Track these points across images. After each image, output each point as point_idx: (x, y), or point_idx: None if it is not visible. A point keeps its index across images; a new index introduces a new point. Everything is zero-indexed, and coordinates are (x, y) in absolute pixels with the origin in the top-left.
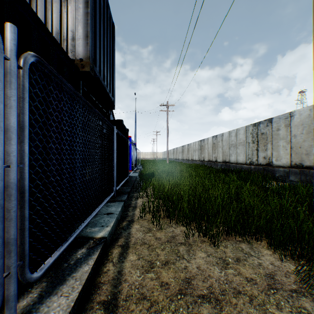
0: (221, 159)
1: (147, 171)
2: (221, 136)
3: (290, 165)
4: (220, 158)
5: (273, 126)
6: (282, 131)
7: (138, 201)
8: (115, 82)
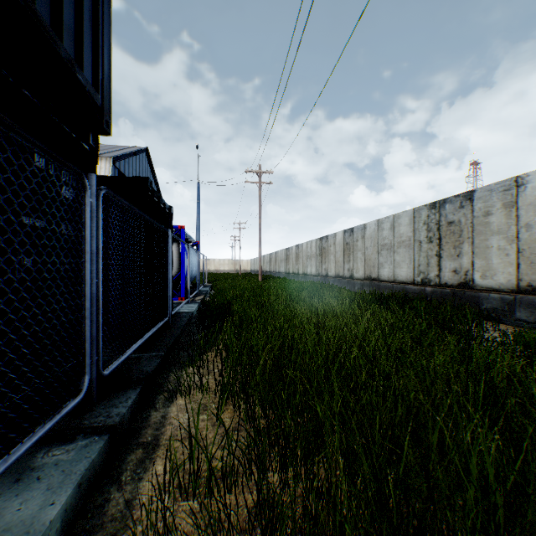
0: (362, 273)
1: (218, 299)
2: (362, 229)
3: (517, 287)
4: (360, 271)
5: (476, 208)
6: (497, 216)
7: (171, 412)
8: (110, 55)
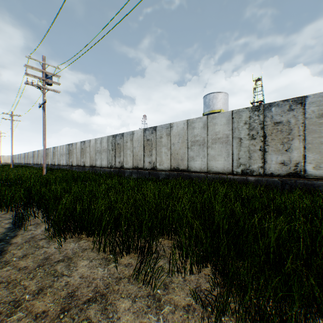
0: (57, 163)
1: None
2: (57, 148)
3: (77, 165)
4: (57, 162)
5: (73, 147)
6: (75, 150)
7: None
8: None
